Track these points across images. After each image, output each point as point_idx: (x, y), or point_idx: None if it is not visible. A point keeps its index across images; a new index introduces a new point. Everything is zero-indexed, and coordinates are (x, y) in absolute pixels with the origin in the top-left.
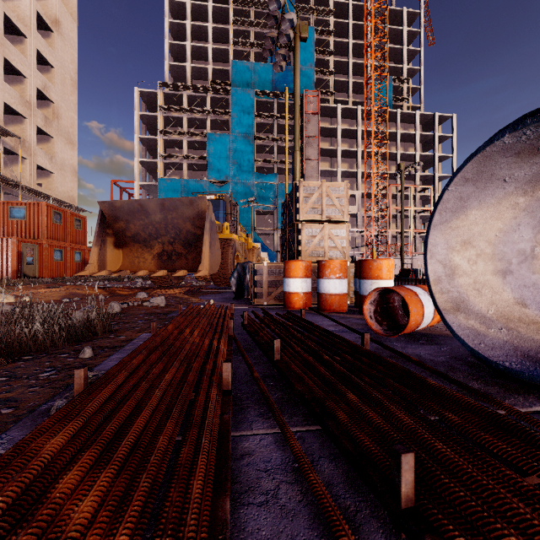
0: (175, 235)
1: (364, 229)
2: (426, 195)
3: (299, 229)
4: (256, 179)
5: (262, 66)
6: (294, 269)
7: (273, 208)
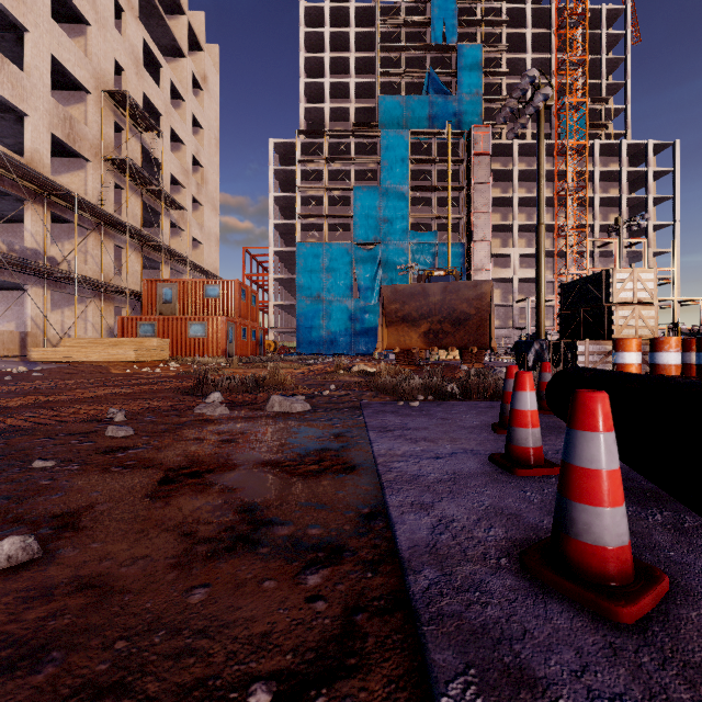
0: (447, 315)
1: (551, 298)
2: (635, 251)
3: (609, 311)
4: (411, 239)
5: (416, 99)
6: (629, 345)
7: None
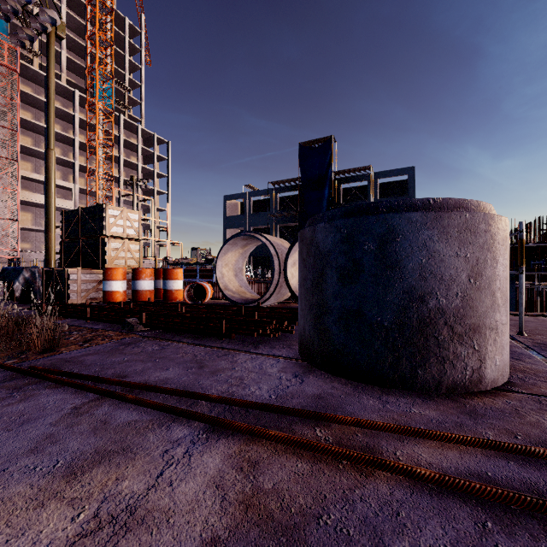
0: None
1: None
2: (147, 205)
3: (103, 242)
4: None
5: None
6: (116, 274)
7: None
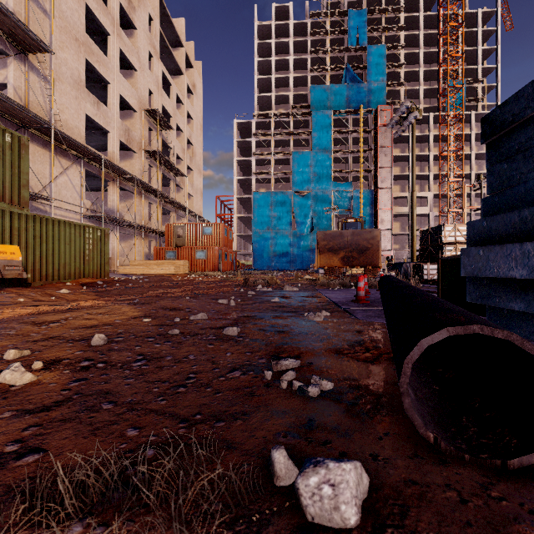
0: (355, 248)
1: None
2: None
3: (442, 247)
4: (333, 188)
5: (337, 87)
6: None
7: (349, 212)
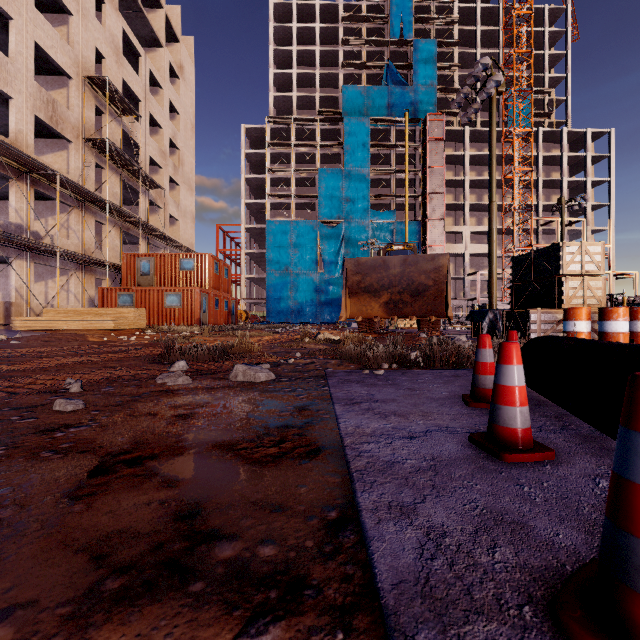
0: (406, 286)
1: (499, 272)
2: (575, 229)
3: (559, 282)
4: (371, 217)
5: (376, 89)
6: (579, 314)
7: None
